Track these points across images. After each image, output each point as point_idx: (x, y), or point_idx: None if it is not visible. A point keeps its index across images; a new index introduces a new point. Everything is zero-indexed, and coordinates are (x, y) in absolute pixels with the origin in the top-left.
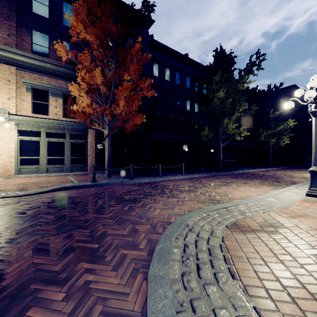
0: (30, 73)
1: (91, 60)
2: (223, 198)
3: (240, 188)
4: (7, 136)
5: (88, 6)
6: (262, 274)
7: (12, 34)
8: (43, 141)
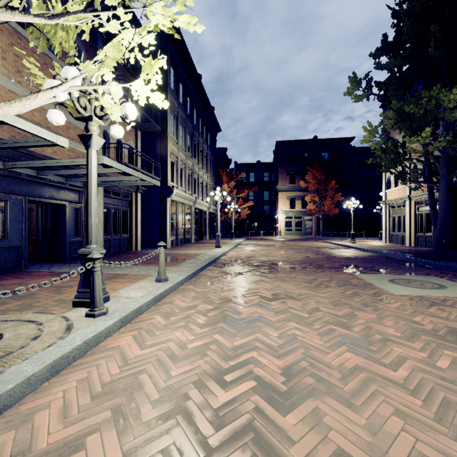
0: (289, 192)
1: (314, 186)
2: None
3: None
4: (282, 220)
5: (313, 173)
6: None
7: (283, 179)
8: (293, 221)
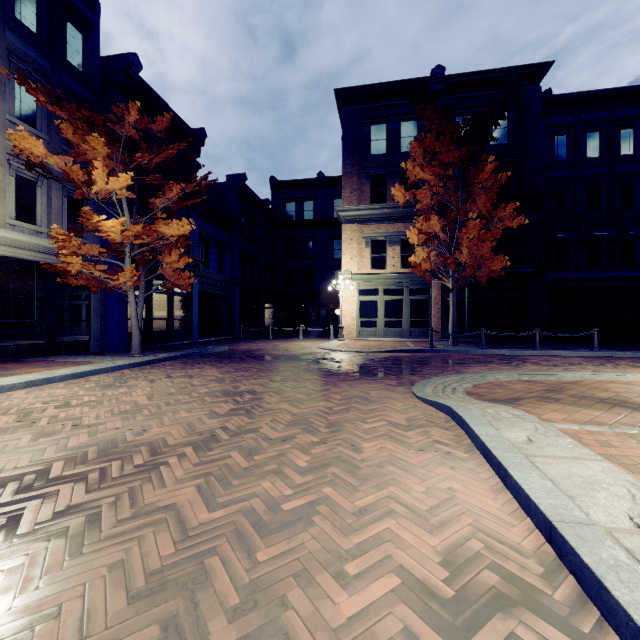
0: (368, 225)
1: (432, 195)
2: None
3: None
4: (350, 298)
5: (425, 146)
6: (495, 388)
7: (354, 191)
8: (380, 301)
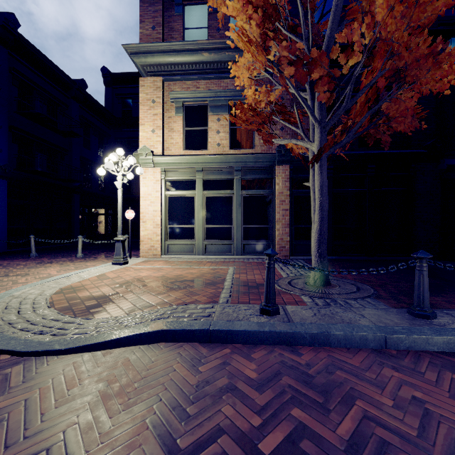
0: (181, 81)
1: None
2: None
3: None
4: (152, 193)
5: None
6: None
7: (157, 25)
8: (198, 197)
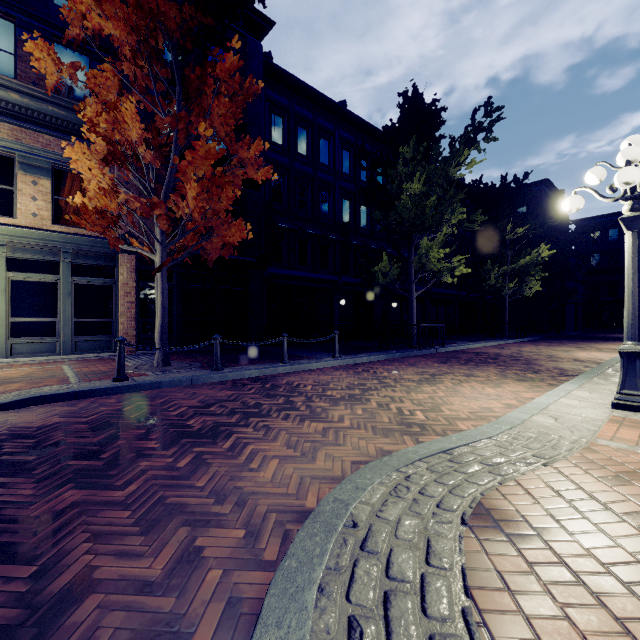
0: None
1: (121, 87)
2: (432, 419)
3: (463, 390)
4: None
5: None
6: None
7: None
8: None
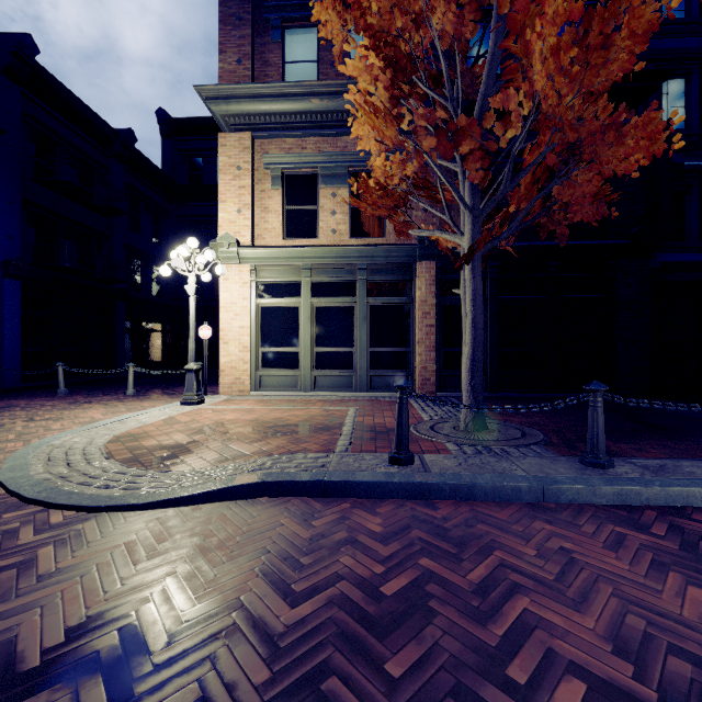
0: (279, 138)
1: None
2: None
3: None
4: (237, 301)
5: None
6: None
7: (245, 57)
8: (305, 308)
